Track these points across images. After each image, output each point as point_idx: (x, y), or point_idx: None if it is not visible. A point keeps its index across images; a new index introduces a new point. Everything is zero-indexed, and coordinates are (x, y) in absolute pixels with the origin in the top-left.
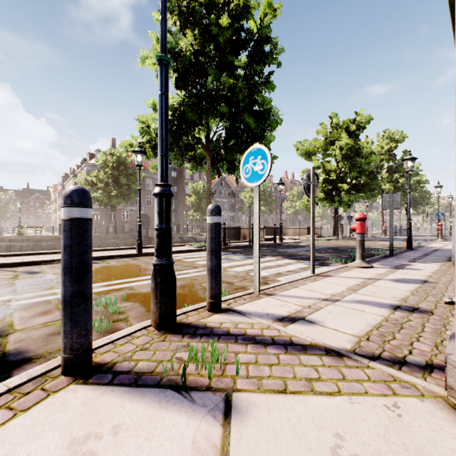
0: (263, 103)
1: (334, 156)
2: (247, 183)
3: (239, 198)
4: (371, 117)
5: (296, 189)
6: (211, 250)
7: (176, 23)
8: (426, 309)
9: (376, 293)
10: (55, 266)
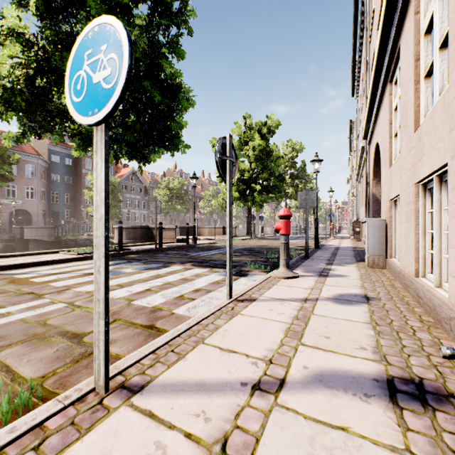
0: (171, 75)
1: (248, 157)
2: (79, 117)
3: (153, 195)
4: (280, 123)
5: (213, 189)
6: None
7: None
8: (435, 384)
9: (331, 338)
10: None
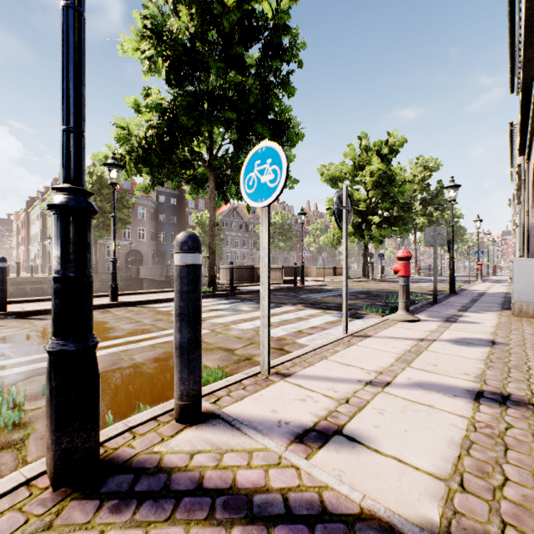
0: (280, 112)
1: (364, 183)
2: (251, 202)
3: (254, 232)
4: (405, 140)
5: (320, 222)
6: (180, 313)
7: (168, 2)
8: (521, 398)
9: (438, 366)
10: None
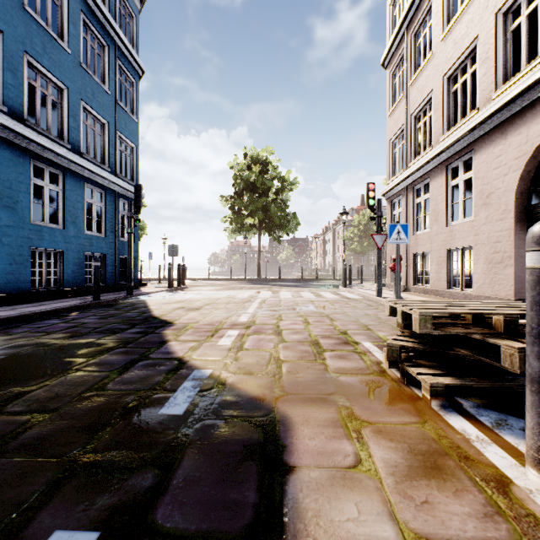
0: None
1: None
2: None
3: None
4: None
5: None
6: None
7: None
8: None
9: None
10: (356, 281)
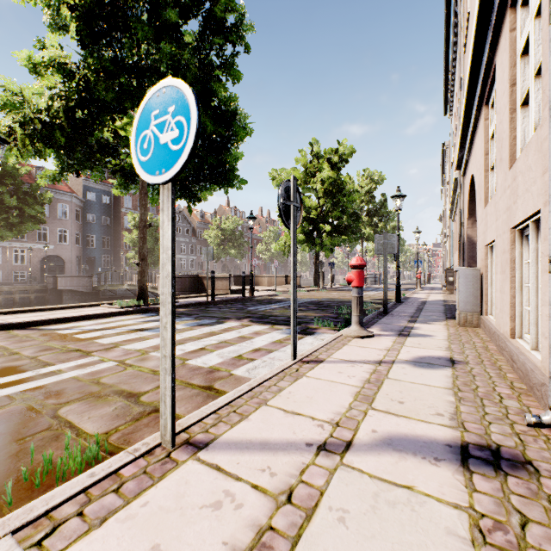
0: (225, 100)
1: (315, 191)
2: (146, 175)
3: (203, 237)
4: (354, 150)
5: (273, 229)
6: None
7: None
8: (513, 451)
9: (405, 403)
10: None
